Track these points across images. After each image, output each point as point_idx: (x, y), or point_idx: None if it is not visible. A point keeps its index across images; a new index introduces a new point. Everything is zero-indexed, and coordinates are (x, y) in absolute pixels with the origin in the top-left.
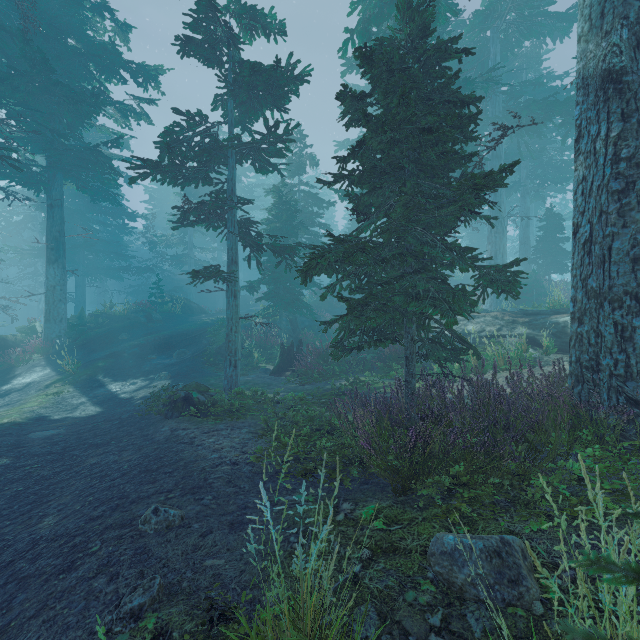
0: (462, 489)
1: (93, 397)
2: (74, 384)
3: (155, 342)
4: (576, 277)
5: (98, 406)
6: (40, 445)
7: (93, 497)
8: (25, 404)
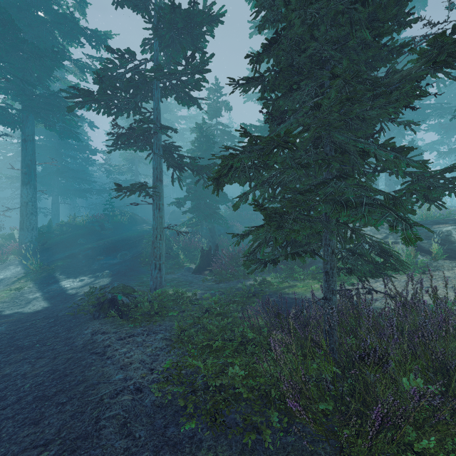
0: None
1: (46, 292)
2: (35, 280)
3: (104, 246)
4: None
5: (47, 301)
6: None
7: None
8: None
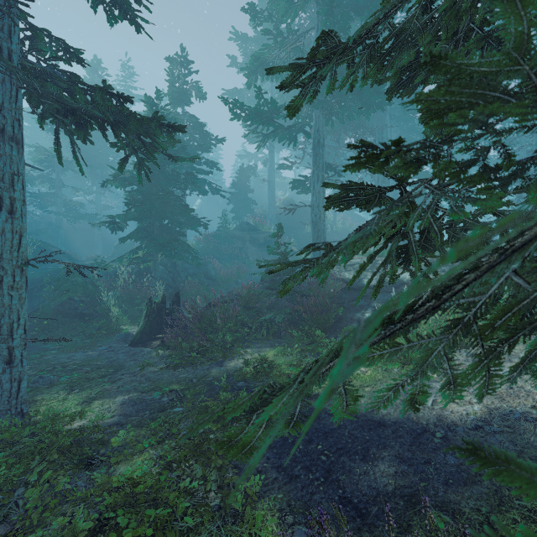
0: None
1: None
2: None
3: None
4: None
5: None
6: None
7: None
8: None
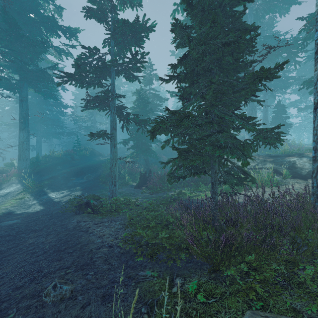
0: (254, 272)
1: (40, 200)
2: (31, 193)
3: (75, 171)
4: (316, 135)
5: (42, 206)
6: (5, 230)
7: (23, 269)
8: (4, 204)
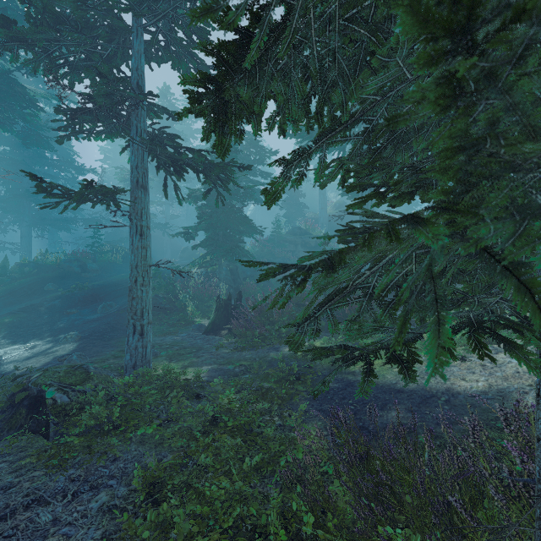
0: None
1: None
2: None
3: (81, 294)
4: None
5: None
6: None
7: None
8: None
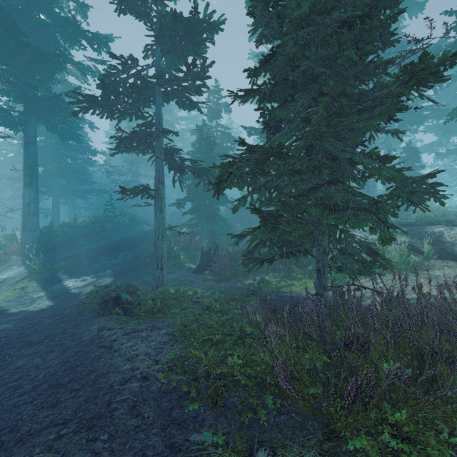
0: (407, 445)
1: (50, 292)
2: (38, 280)
3: (105, 246)
4: None
5: (51, 300)
6: None
7: None
8: None
